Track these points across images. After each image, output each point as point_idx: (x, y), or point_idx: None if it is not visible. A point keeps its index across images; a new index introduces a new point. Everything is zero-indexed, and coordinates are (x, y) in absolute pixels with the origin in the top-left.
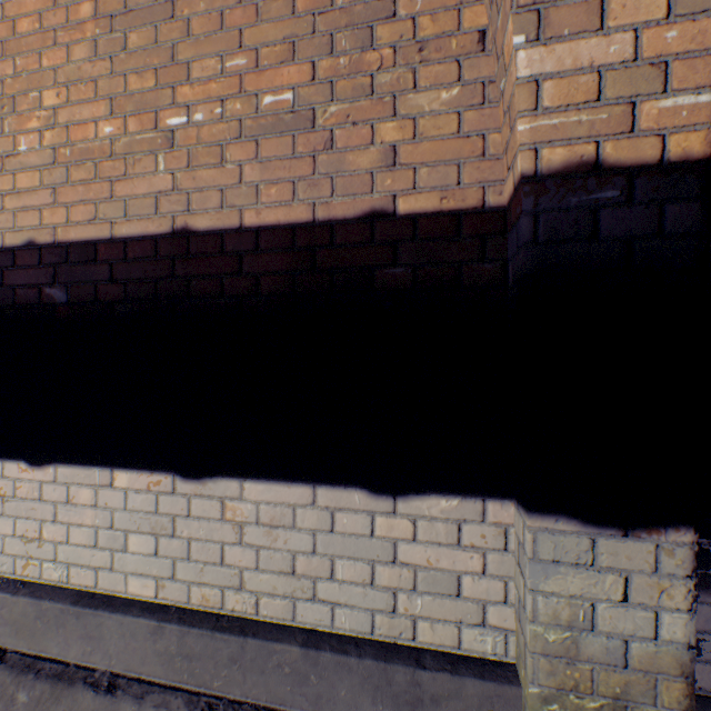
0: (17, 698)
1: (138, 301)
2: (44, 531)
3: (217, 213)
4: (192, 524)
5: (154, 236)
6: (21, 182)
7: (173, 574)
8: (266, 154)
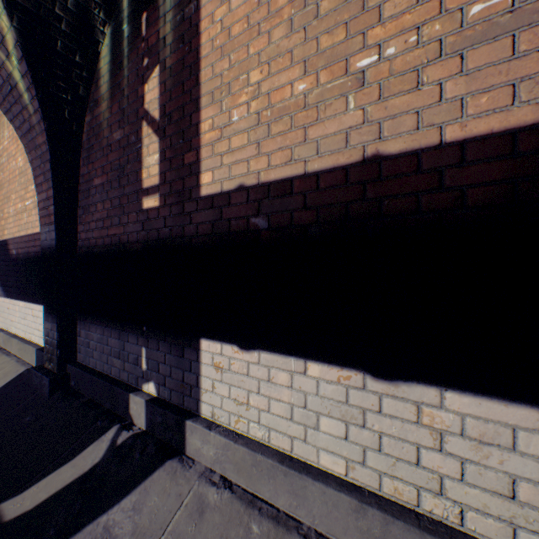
0: (251, 527)
1: (328, 223)
2: (250, 399)
3: (410, 135)
4: (383, 420)
5: (344, 166)
6: (233, 143)
7: (363, 460)
8: (472, 65)
